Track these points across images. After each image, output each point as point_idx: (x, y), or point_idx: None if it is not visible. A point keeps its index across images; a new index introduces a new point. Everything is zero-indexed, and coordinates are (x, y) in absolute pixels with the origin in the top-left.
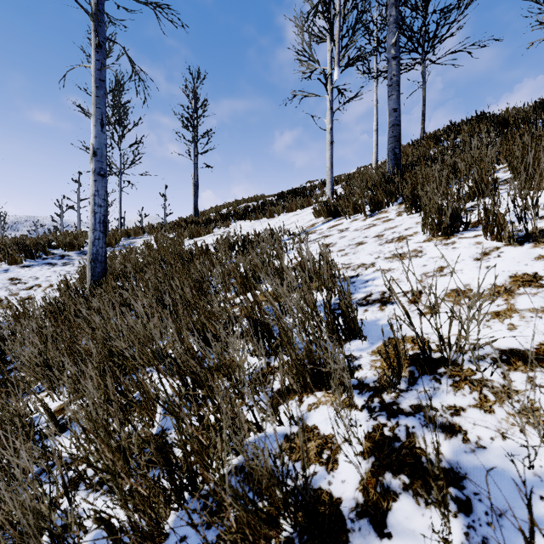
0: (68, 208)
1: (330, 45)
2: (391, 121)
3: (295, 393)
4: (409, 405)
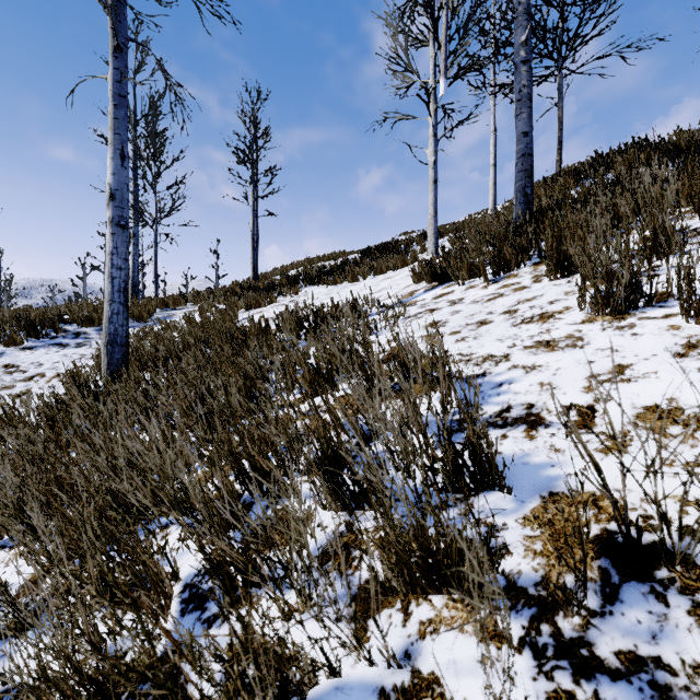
0: (93, 269)
1: (433, 50)
2: (520, 149)
3: (395, 593)
4: (613, 652)
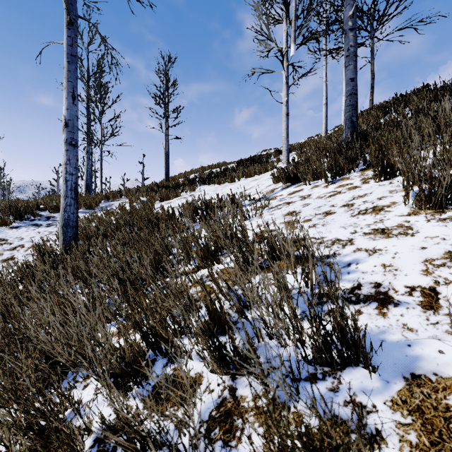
0: None
1: (286, 25)
2: (348, 90)
3: None
4: None
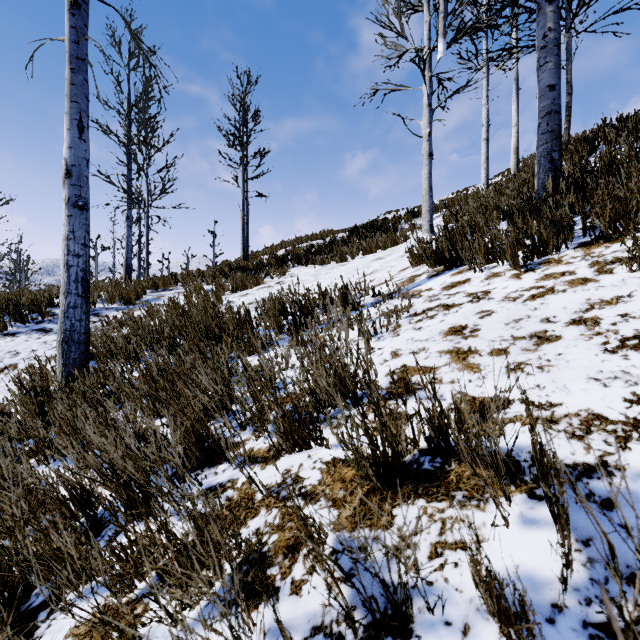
0: (103, 250)
1: (428, 14)
2: (544, 106)
3: None
4: None
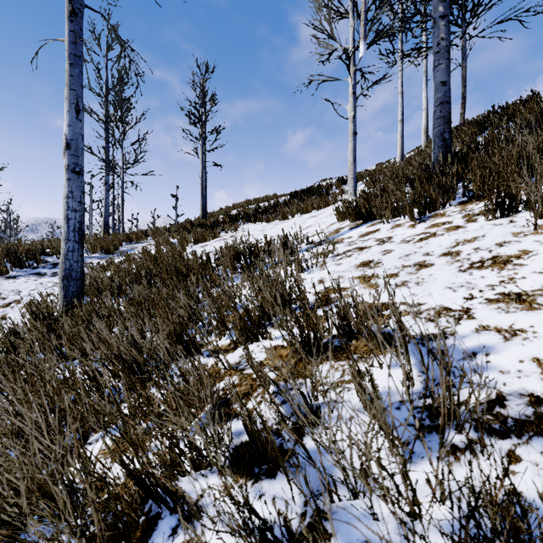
0: None
1: (352, 20)
2: (438, 97)
3: None
4: None
